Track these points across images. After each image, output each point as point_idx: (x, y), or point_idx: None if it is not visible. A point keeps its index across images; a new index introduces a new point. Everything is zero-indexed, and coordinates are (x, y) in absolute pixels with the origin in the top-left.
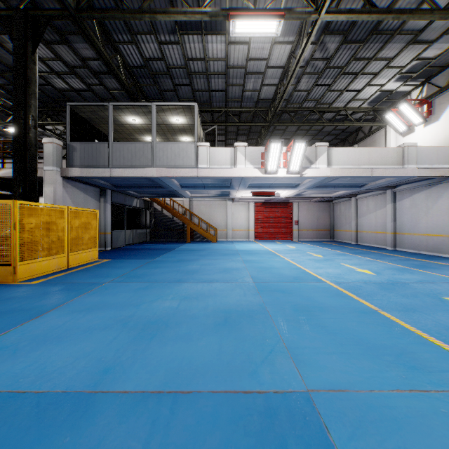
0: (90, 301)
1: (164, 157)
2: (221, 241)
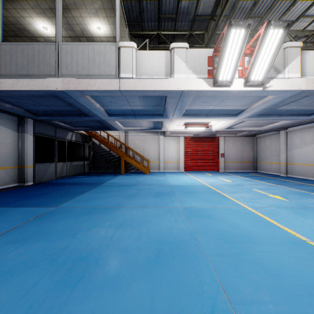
0: None
1: (73, 63)
2: (153, 172)
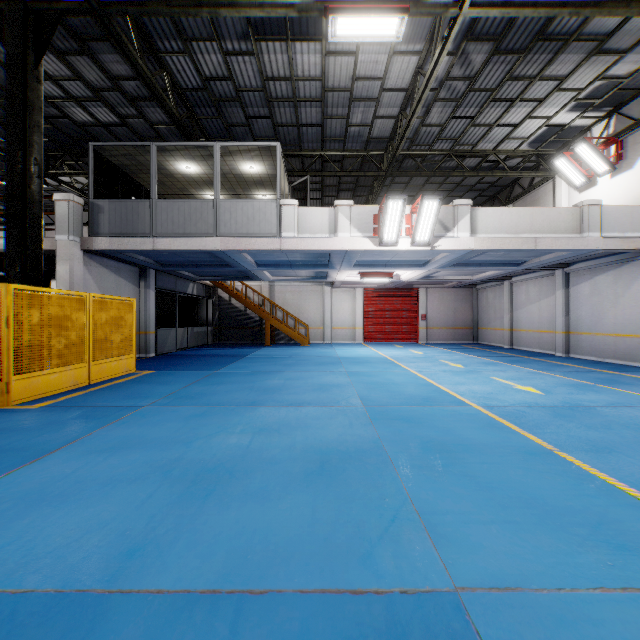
0: (118, 435)
1: (232, 221)
2: (315, 344)
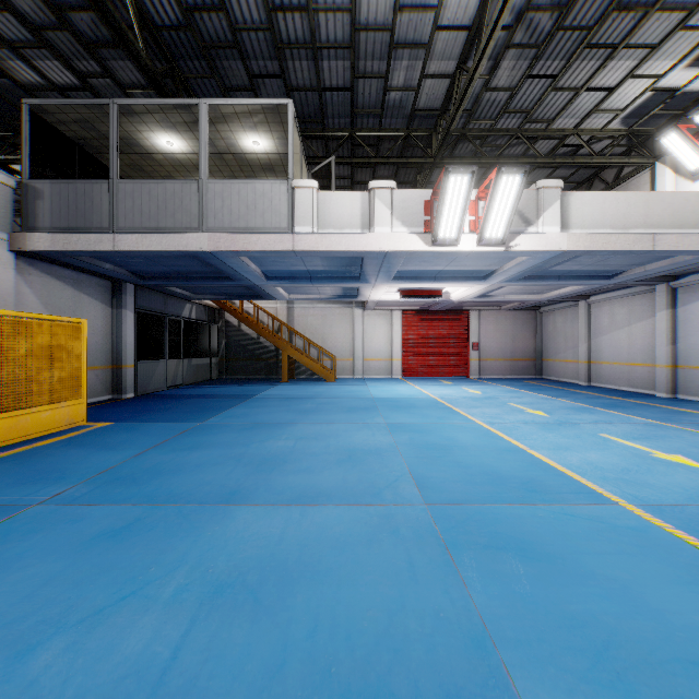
0: None
1: (224, 211)
2: (343, 380)
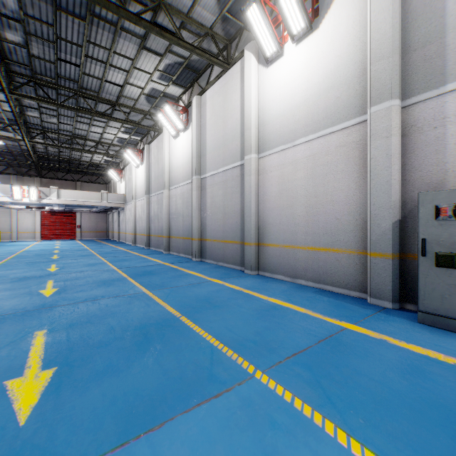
0: None
1: None
2: (4, 241)
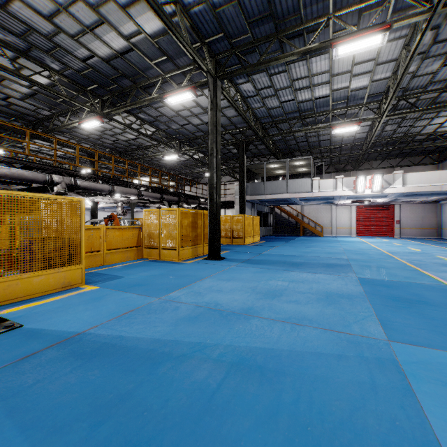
0: (280, 249)
1: (293, 187)
2: (326, 236)
